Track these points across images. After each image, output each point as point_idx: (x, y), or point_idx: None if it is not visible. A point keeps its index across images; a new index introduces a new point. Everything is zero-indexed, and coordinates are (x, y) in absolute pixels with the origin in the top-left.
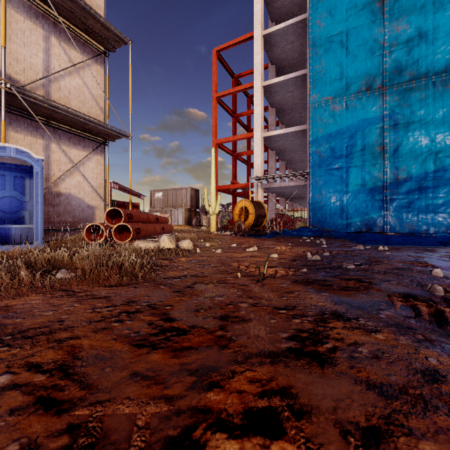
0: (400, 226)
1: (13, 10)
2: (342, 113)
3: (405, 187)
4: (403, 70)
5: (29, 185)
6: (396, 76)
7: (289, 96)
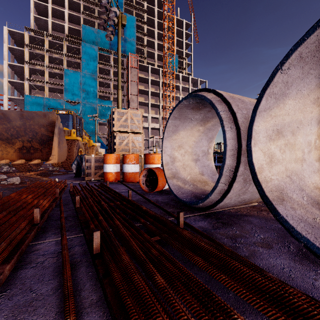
0: None
1: None
2: None
3: None
4: None
5: None
6: None
7: None
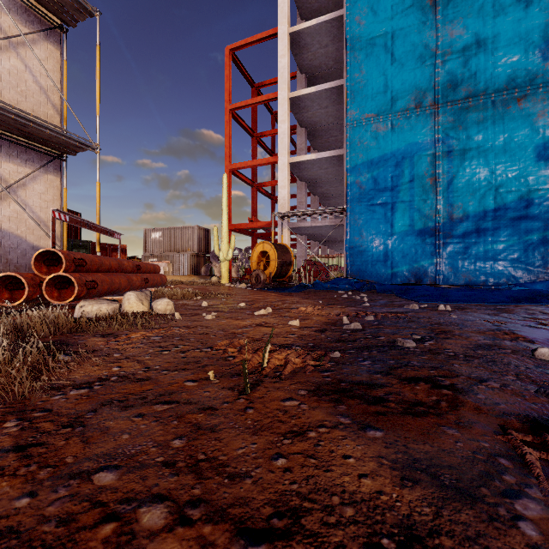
0: (455, 276)
1: None
2: (386, 135)
3: (460, 228)
4: (458, 85)
5: None
6: (450, 92)
7: (322, 113)
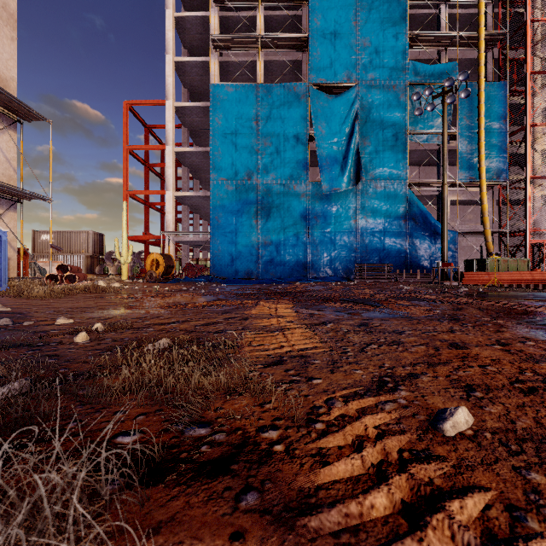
0: (267, 274)
1: None
2: (233, 192)
3: (269, 249)
4: (268, 172)
5: None
6: (264, 175)
7: (199, 162)
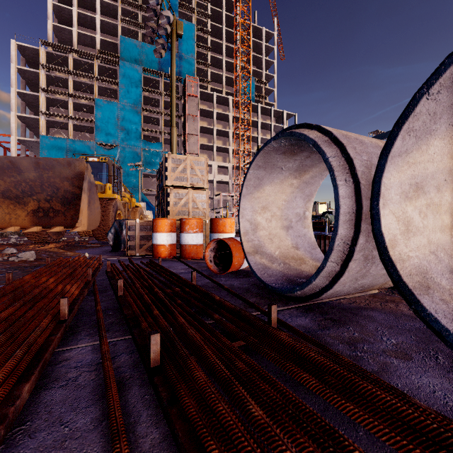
0: None
1: None
2: None
3: None
4: None
5: None
6: None
7: None
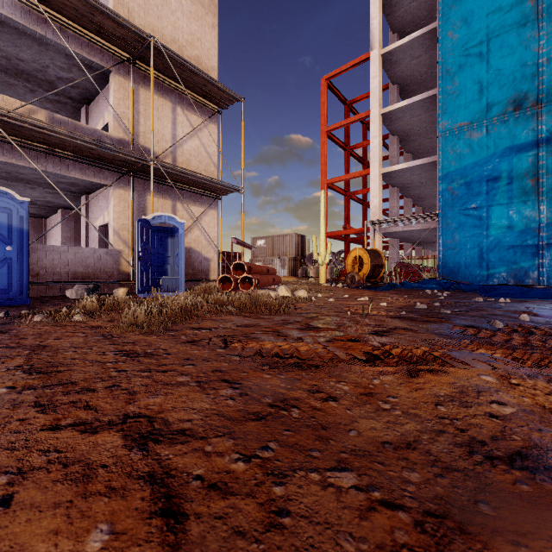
0: None
1: (150, 93)
2: (481, 141)
3: None
4: None
5: (170, 243)
6: None
7: (415, 121)
